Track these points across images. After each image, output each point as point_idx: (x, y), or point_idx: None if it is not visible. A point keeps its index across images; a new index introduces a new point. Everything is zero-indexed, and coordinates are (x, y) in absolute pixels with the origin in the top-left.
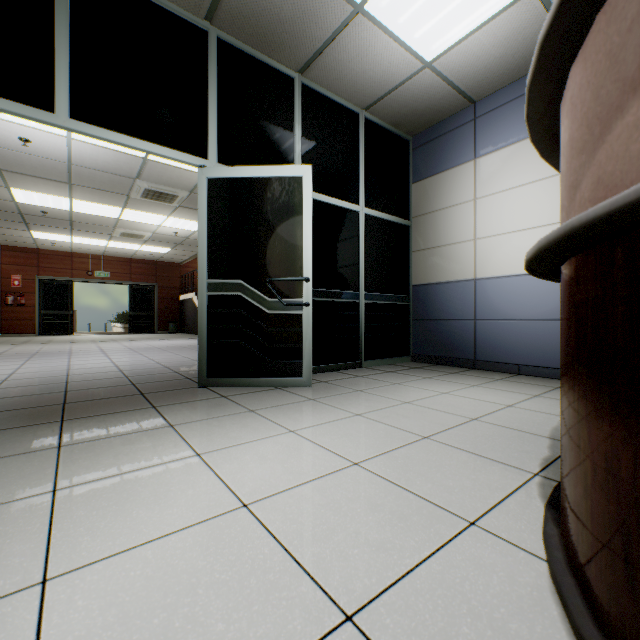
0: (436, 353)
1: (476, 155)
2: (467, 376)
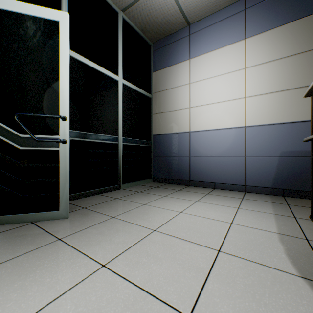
0: (167, 176)
1: (190, 57)
2: (188, 192)
